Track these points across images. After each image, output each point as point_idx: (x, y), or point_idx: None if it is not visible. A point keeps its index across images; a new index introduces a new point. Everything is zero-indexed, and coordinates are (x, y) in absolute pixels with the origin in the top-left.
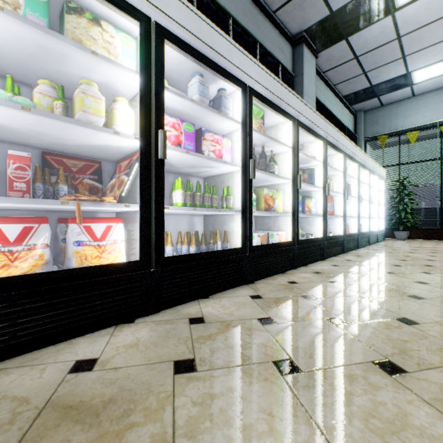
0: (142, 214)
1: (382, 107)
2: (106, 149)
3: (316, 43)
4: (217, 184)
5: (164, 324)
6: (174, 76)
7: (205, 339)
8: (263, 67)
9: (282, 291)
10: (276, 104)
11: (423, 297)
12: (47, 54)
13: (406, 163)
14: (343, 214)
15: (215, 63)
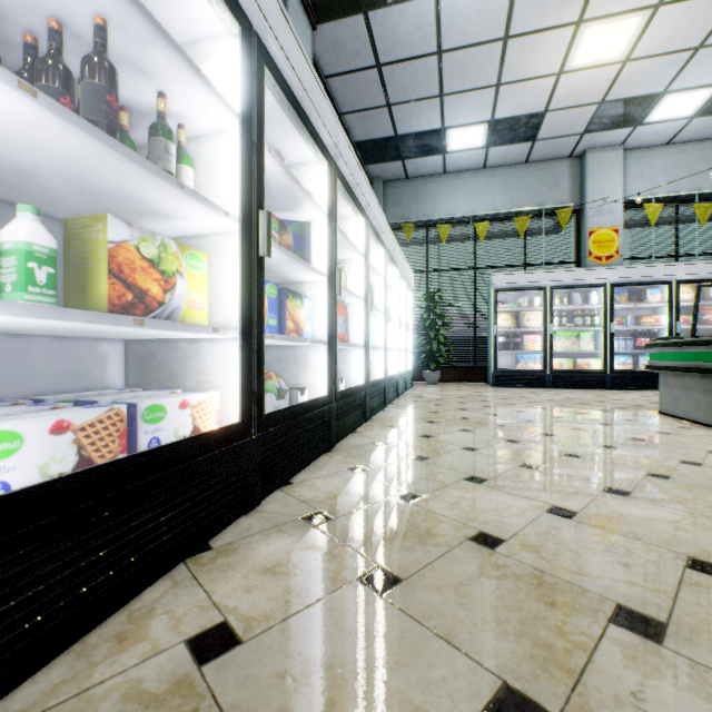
0: None
1: (407, 180)
2: None
3: None
4: None
5: None
6: None
7: None
8: None
9: None
10: None
11: (650, 612)
12: None
13: (436, 269)
14: (365, 342)
15: None
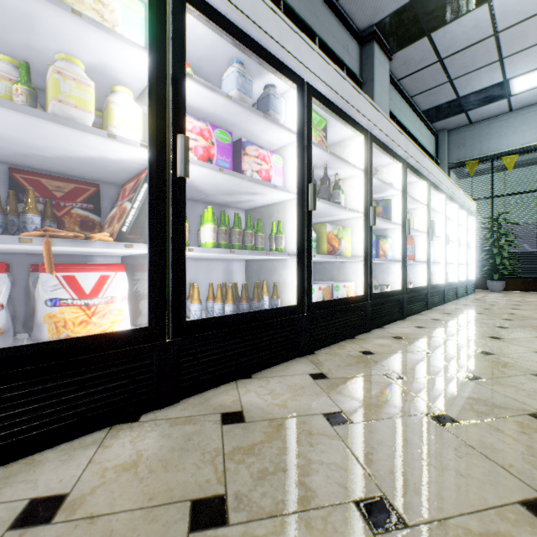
0: (151, 258)
1: (470, 125)
2: (103, 165)
3: (390, 41)
4: (264, 218)
5: (183, 425)
6: (204, 67)
7: (245, 454)
8: (326, 58)
9: (355, 367)
10: (343, 110)
11: None
12: (2, 13)
13: (501, 195)
14: (427, 260)
15: (261, 46)
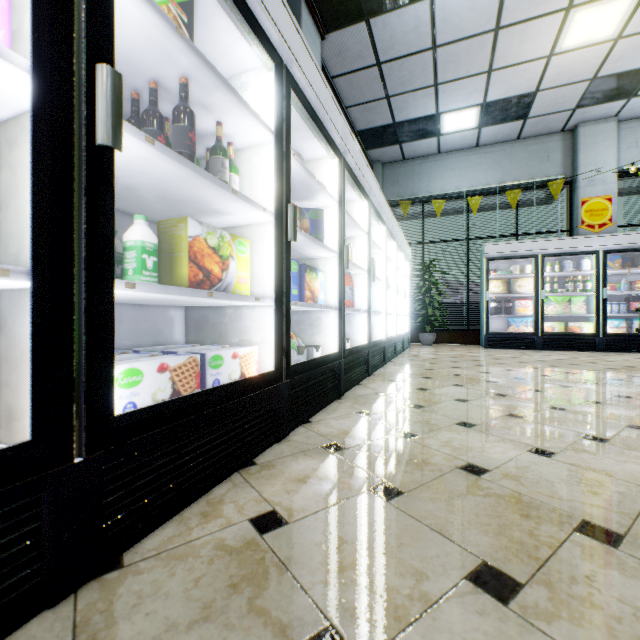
0: None
1: (404, 162)
2: None
3: (323, 10)
4: None
5: None
6: None
7: None
8: None
9: (217, 628)
10: None
11: (611, 526)
12: None
13: (431, 241)
14: (368, 308)
15: None
